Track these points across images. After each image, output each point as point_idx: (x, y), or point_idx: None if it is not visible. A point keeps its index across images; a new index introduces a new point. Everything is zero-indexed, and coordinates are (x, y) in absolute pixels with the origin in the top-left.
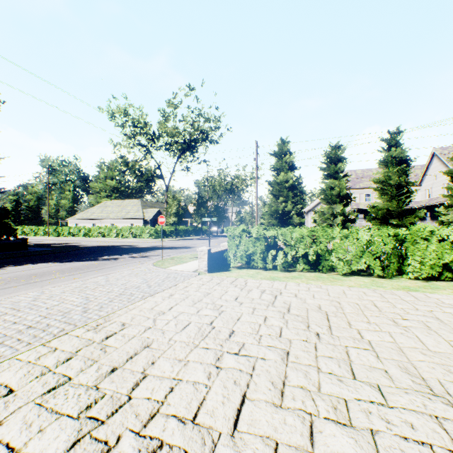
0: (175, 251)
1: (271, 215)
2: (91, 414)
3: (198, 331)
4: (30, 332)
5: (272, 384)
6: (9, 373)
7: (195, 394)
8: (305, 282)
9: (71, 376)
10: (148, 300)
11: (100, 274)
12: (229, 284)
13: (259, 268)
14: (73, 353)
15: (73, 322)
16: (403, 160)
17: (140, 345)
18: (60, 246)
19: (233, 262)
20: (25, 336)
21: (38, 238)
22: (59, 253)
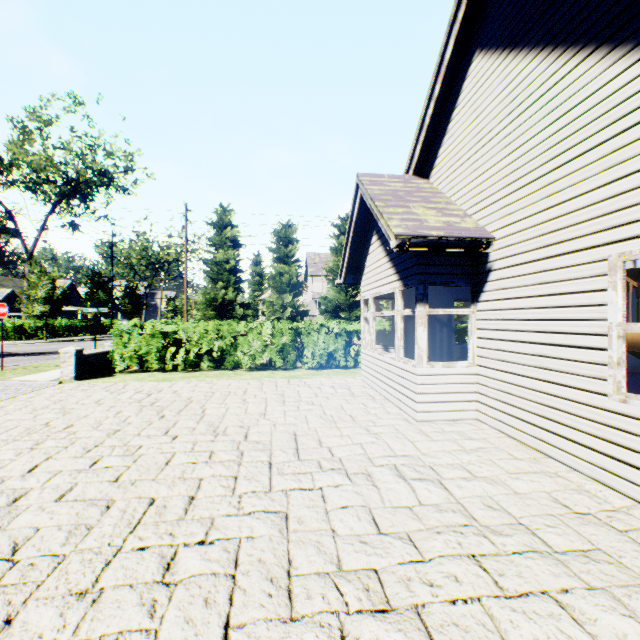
0: (35, 358)
1: (209, 305)
2: None
3: (26, 431)
4: None
5: (85, 448)
6: None
7: None
8: (201, 379)
9: None
10: None
11: None
12: (101, 389)
13: (158, 371)
14: None
15: None
16: None
17: None
18: None
19: (121, 366)
20: None
21: None
22: None
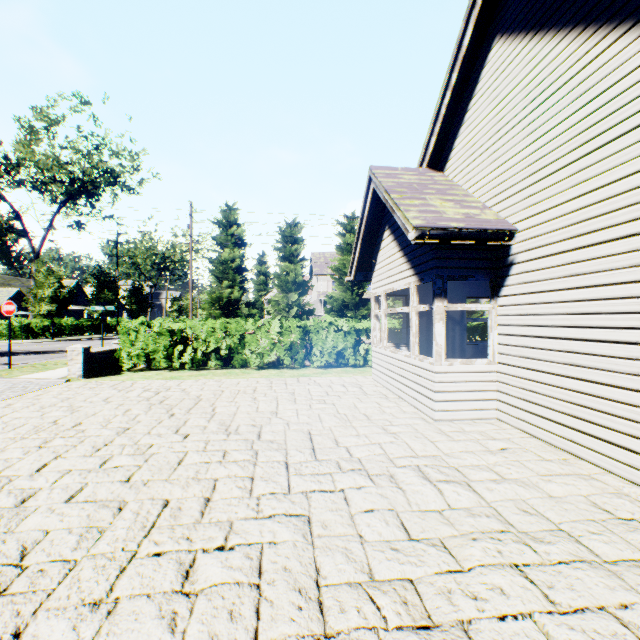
0: (42, 357)
1: (214, 304)
2: None
3: (34, 429)
4: None
5: (94, 447)
6: None
7: (5, 464)
8: (209, 378)
9: None
10: None
11: None
12: (109, 387)
13: (165, 369)
14: None
15: None
16: None
17: None
18: None
19: (128, 364)
20: None
21: None
22: None
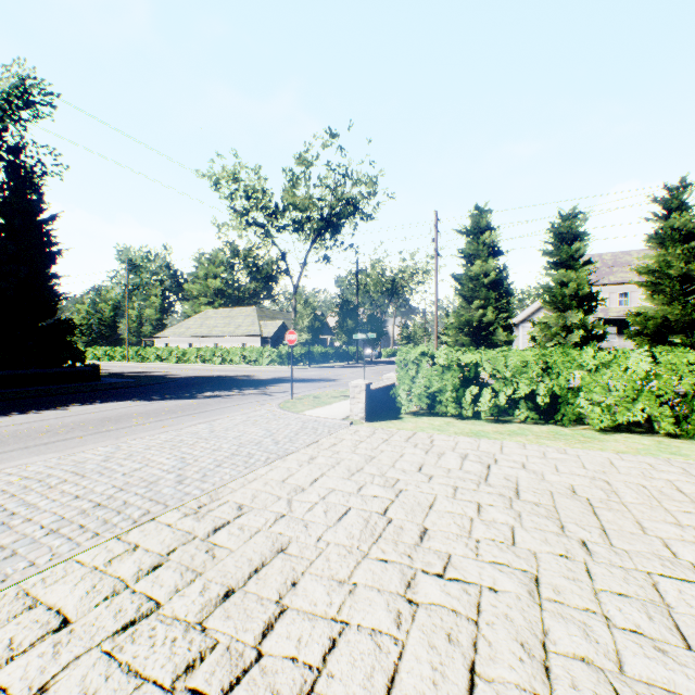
0: (309, 386)
1: (459, 329)
2: (194, 683)
3: (364, 526)
4: (98, 514)
5: (520, 647)
6: (64, 587)
7: (375, 657)
8: (534, 441)
9: (159, 600)
10: (276, 466)
11: (200, 421)
12: (404, 441)
13: (449, 416)
14: (162, 556)
15: (162, 499)
16: (693, 233)
17: (269, 547)
18: (144, 376)
19: (407, 406)
20: (91, 521)
21: (114, 364)
22: (143, 386)
